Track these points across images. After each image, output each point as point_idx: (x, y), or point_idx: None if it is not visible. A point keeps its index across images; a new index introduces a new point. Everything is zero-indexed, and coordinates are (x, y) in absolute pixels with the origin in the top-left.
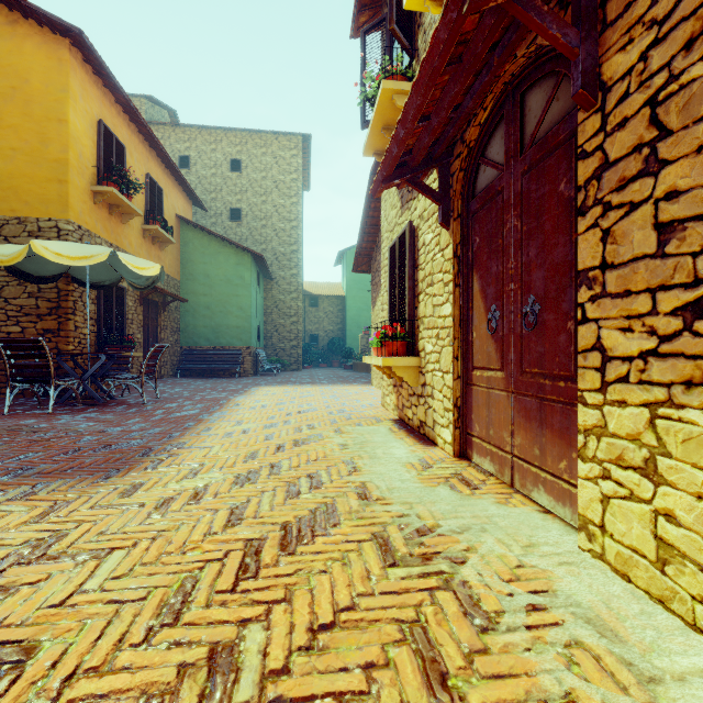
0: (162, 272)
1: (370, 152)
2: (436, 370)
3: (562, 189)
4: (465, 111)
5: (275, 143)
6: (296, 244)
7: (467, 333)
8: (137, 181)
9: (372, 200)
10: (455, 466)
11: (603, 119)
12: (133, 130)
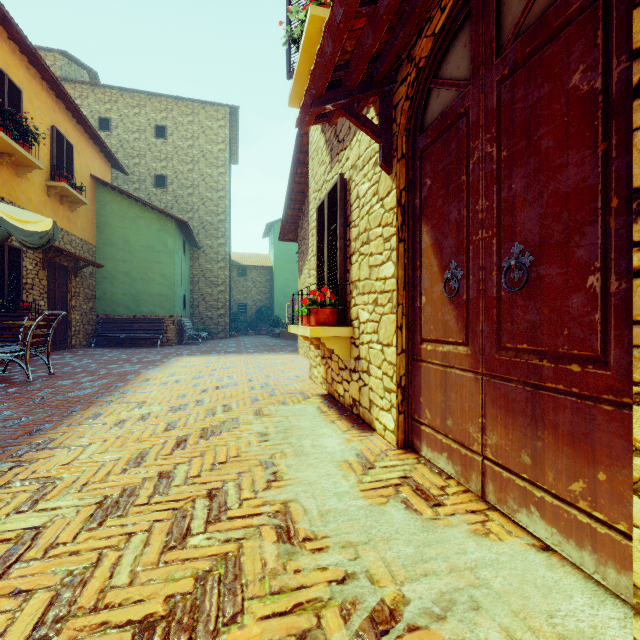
0: (55, 229)
1: (296, 102)
2: (374, 342)
3: (577, 82)
4: None
5: (202, 112)
6: (223, 214)
7: (413, 298)
8: (40, 132)
9: (299, 165)
10: (402, 463)
11: None
12: (33, 74)
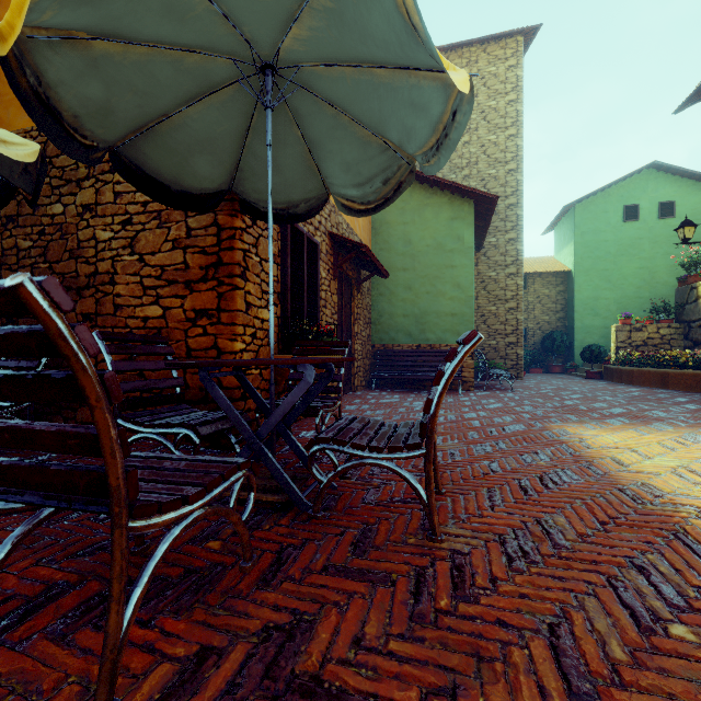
0: (459, 109)
1: None
2: None
3: None
4: None
5: (482, 57)
6: (513, 195)
7: None
8: None
9: None
10: None
11: None
12: None
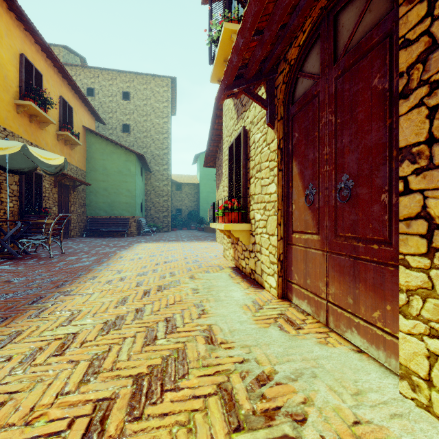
0: (65, 162)
1: (215, 79)
2: (264, 233)
3: (376, 83)
4: (290, 28)
5: (152, 82)
6: (166, 149)
7: (287, 205)
8: (53, 100)
9: (217, 117)
10: (280, 306)
11: (430, 5)
12: (49, 64)
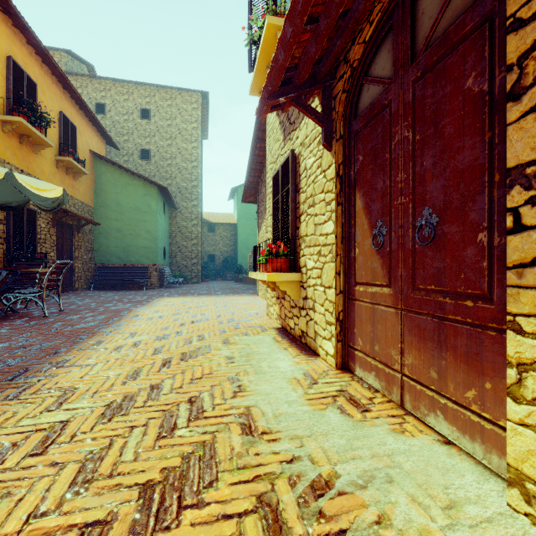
0: (64, 195)
1: (256, 91)
2: (318, 285)
3: (470, 85)
4: (354, 16)
5: (178, 97)
6: (196, 180)
7: (349, 249)
8: (50, 117)
9: (258, 140)
10: (339, 380)
11: None
12: (46, 71)
